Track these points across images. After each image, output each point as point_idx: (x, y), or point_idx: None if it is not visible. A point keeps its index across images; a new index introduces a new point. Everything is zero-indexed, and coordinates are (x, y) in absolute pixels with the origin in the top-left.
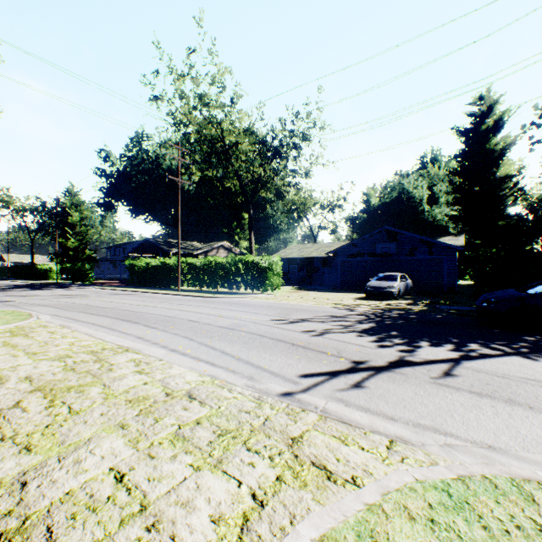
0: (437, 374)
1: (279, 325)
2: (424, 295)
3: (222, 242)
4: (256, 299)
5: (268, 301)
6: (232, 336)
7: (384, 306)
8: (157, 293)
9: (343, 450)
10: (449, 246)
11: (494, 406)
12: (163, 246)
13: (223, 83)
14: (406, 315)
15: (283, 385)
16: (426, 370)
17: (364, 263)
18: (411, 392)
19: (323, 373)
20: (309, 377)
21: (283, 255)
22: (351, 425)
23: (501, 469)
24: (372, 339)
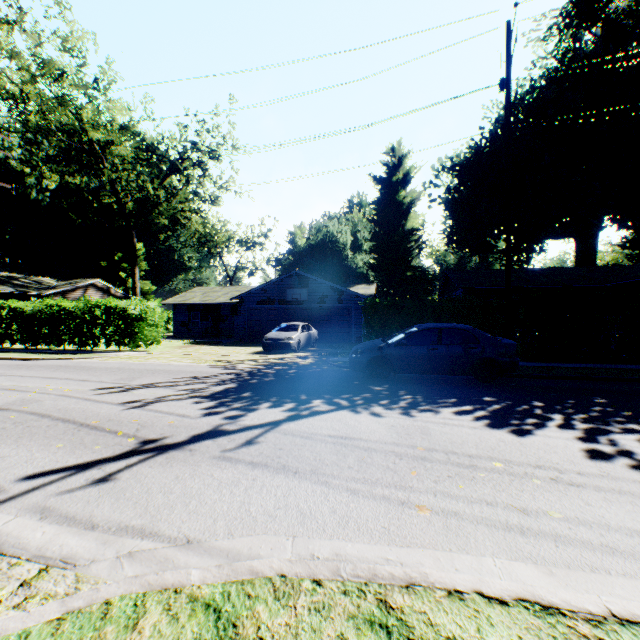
0: (236, 445)
1: (99, 396)
2: (331, 346)
3: (93, 280)
4: (112, 359)
5: (126, 362)
6: None
7: (271, 361)
8: None
9: None
10: (356, 294)
11: (258, 478)
12: None
13: (81, 52)
14: (286, 370)
15: None
16: (229, 441)
17: (275, 311)
18: (172, 477)
19: (72, 466)
20: (38, 477)
21: (181, 299)
22: (6, 555)
23: (148, 581)
24: (209, 405)
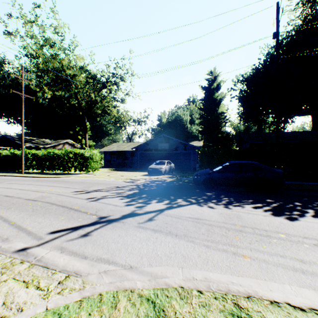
0: (144, 220)
1: (75, 195)
2: (181, 172)
3: (67, 140)
4: (78, 177)
5: (84, 179)
6: (28, 206)
7: (153, 179)
8: (2, 175)
9: (19, 292)
10: (193, 146)
11: (158, 237)
12: (17, 141)
13: (62, 33)
14: (161, 184)
15: (27, 242)
16: (140, 218)
17: (152, 155)
18: (117, 235)
19: (70, 228)
20: (56, 233)
21: (107, 149)
22: (49, 268)
23: (117, 285)
24: (127, 200)
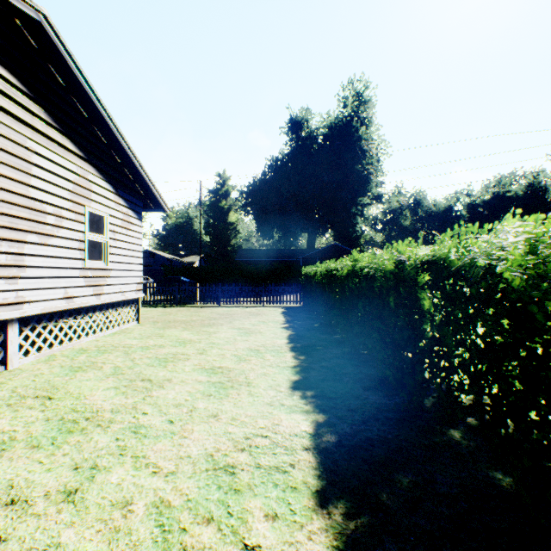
0: None
1: None
2: None
3: None
4: None
5: None
6: None
7: None
8: None
9: None
10: (179, 262)
11: None
12: None
13: None
14: None
15: None
16: None
17: None
18: None
19: None
20: None
21: None
22: None
23: None
24: None
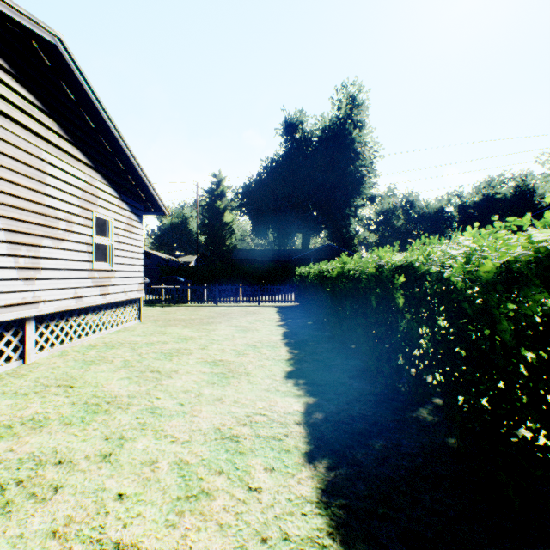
0: None
1: None
2: None
3: None
4: None
5: None
6: None
7: None
8: None
9: None
10: (175, 262)
11: None
12: None
13: None
14: None
15: None
16: None
17: None
18: None
19: None
20: None
21: None
22: None
23: None
24: None
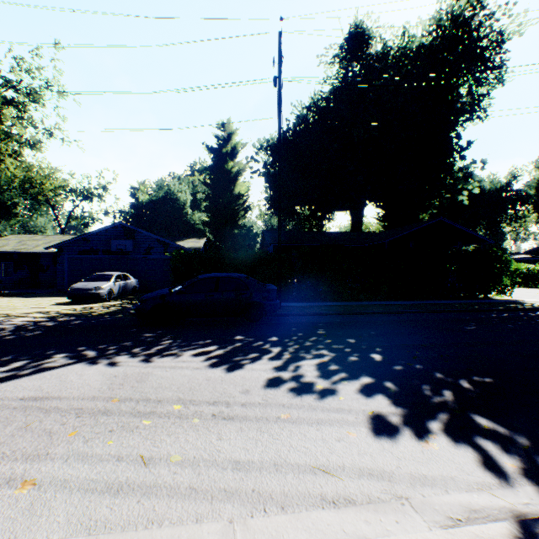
0: None
1: None
2: None
3: None
4: None
5: None
6: None
7: (64, 313)
8: None
9: None
10: (180, 246)
11: None
12: None
13: None
14: (69, 322)
15: None
16: None
17: (99, 261)
18: None
19: None
20: None
21: None
22: None
23: None
24: None
